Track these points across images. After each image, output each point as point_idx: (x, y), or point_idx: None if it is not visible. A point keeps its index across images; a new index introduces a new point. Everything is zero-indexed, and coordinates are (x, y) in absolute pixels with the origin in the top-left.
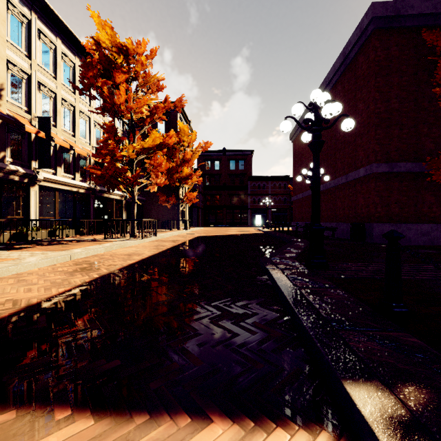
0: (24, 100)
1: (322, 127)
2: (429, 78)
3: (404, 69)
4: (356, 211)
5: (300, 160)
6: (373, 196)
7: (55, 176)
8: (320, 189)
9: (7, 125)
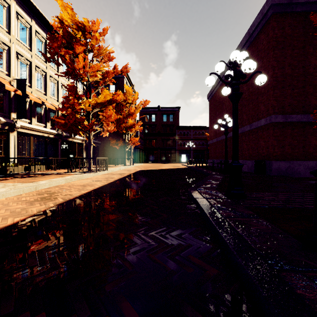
0: (5, 66)
1: (240, 81)
2: (314, 50)
3: (295, 44)
4: (258, 152)
5: (215, 114)
6: (271, 140)
7: (30, 125)
8: (230, 135)
9: None
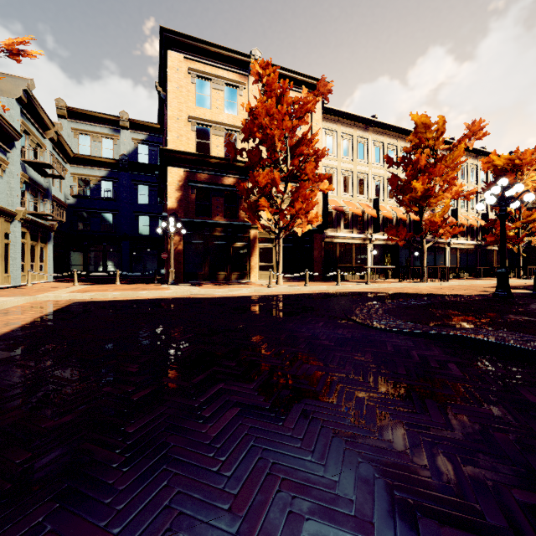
0: None
1: None
2: None
3: None
4: None
5: None
6: None
7: (457, 241)
8: None
9: None
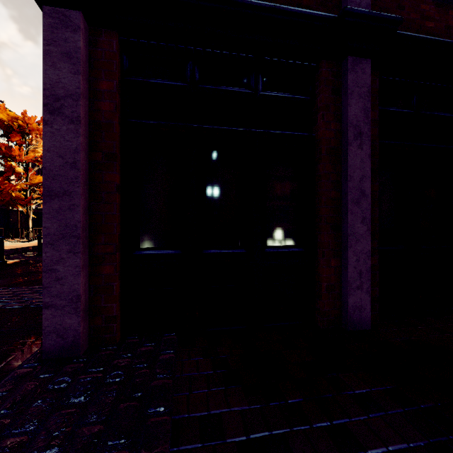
0: None
1: None
2: None
3: None
4: None
5: None
6: None
7: None
8: None
9: None
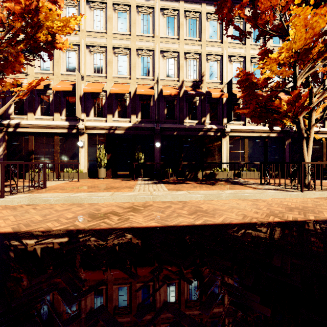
0: (219, 76)
1: None
2: None
3: None
4: None
5: None
6: None
7: (243, 126)
8: None
9: (207, 98)
